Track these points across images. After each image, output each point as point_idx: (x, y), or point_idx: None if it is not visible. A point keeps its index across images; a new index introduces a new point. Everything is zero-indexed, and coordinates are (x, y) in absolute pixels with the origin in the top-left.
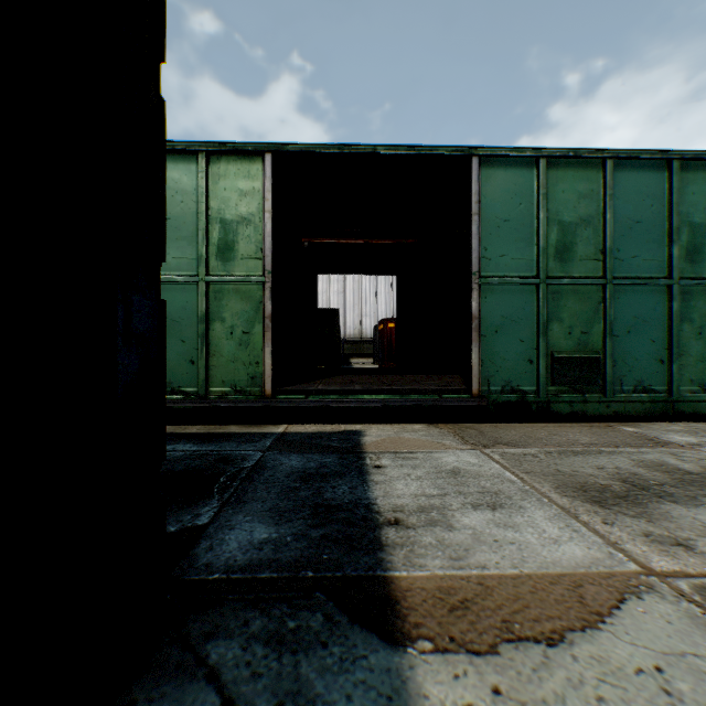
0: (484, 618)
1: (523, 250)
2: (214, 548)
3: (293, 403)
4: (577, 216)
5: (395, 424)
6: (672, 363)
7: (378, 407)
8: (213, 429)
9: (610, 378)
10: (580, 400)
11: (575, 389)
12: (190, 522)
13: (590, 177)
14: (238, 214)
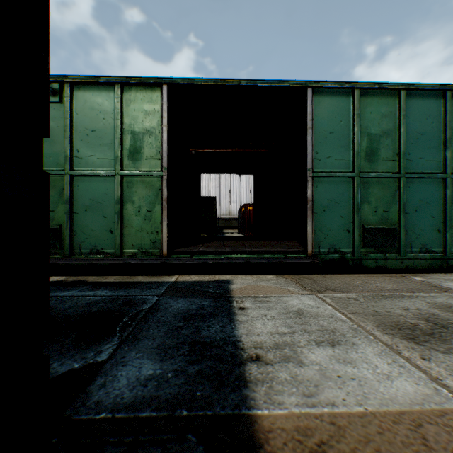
0: None
1: (343, 154)
2: (106, 385)
3: (182, 260)
4: (380, 130)
5: (254, 275)
6: (446, 232)
7: (242, 263)
8: (125, 279)
9: (403, 243)
10: (383, 258)
11: (379, 251)
12: (92, 358)
13: (389, 102)
14: (144, 128)
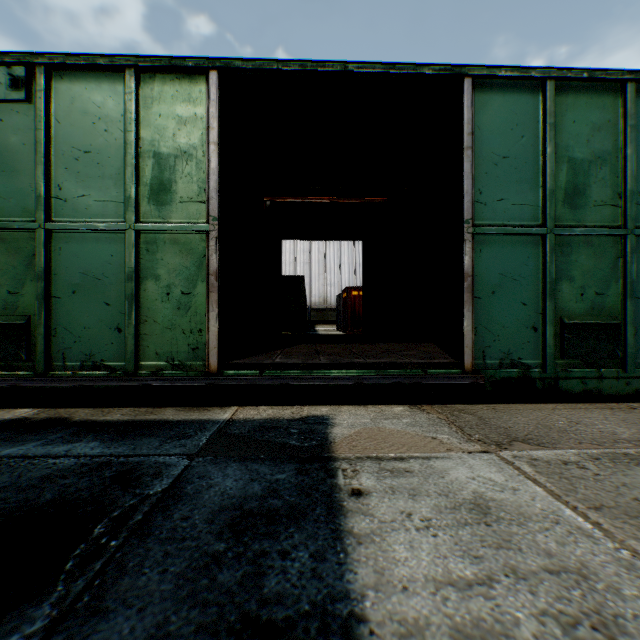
0: None
1: (525, 194)
2: None
3: (244, 380)
4: (590, 153)
5: (369, 405)
6: None
7: (349, 385)
8: (142, 414)
9: (631, 350)
10: (595, 376)
11: (588, 363)
12: None
13: (606, 104)
14: (176, 147)
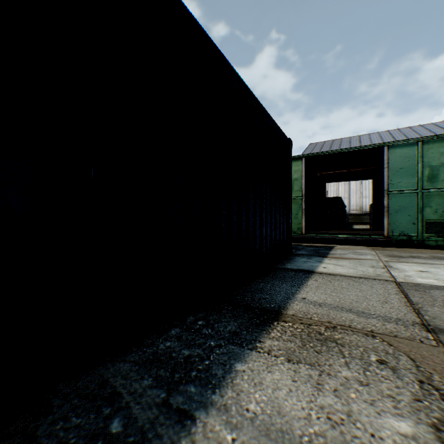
0: (339, 258)
1: (409, 179)
2: (296, 253)
3: (312, 236)
4: (439, 162)
5: (350, 246)
6: None
7: (343, 239)
8: None
9: None
10: (441, 240)
11: (438, 235)
12: None
13: None
14: (294, 178)
